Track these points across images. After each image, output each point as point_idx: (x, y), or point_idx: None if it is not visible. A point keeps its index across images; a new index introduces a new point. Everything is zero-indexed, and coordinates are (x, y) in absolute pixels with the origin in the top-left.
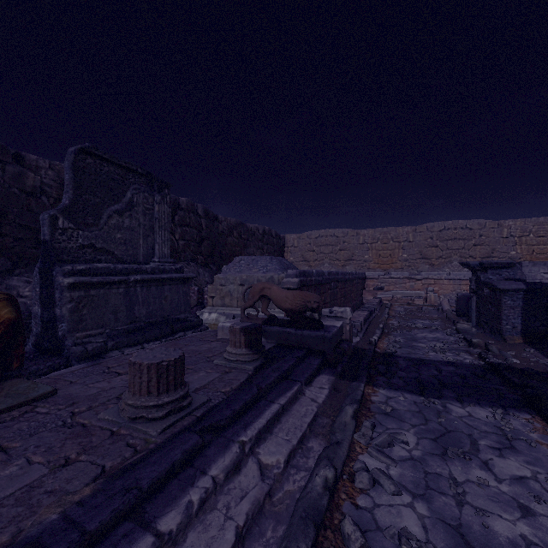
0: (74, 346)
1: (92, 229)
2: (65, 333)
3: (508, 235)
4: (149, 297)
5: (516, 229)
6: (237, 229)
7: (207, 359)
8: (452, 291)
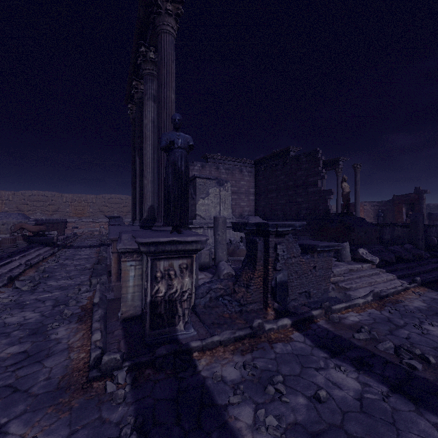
0: None
1: None
2: None
3: None
4: None
5: None
6: None
7: None
8: None
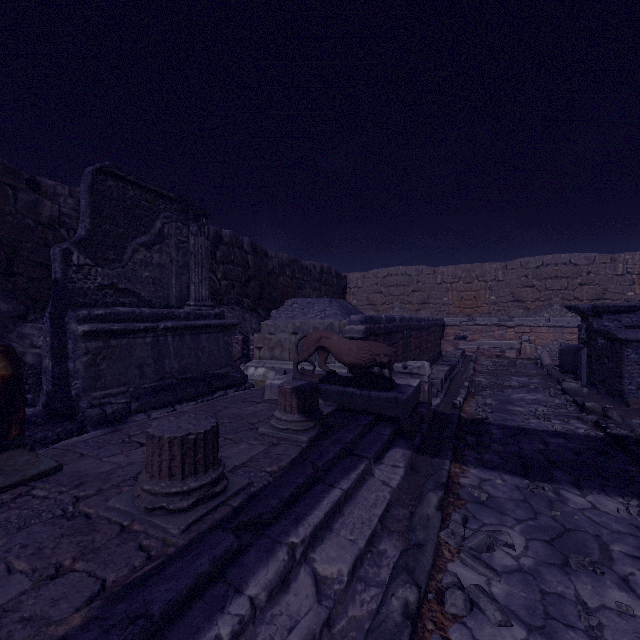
0: (90, 408)
1: (114, 265)
2: (79, 392)
3: (623, 271)
4: (182, 348)
5: (635, 265)
6: (290, 266)
7: (251, 426)
8: (552, 341)
